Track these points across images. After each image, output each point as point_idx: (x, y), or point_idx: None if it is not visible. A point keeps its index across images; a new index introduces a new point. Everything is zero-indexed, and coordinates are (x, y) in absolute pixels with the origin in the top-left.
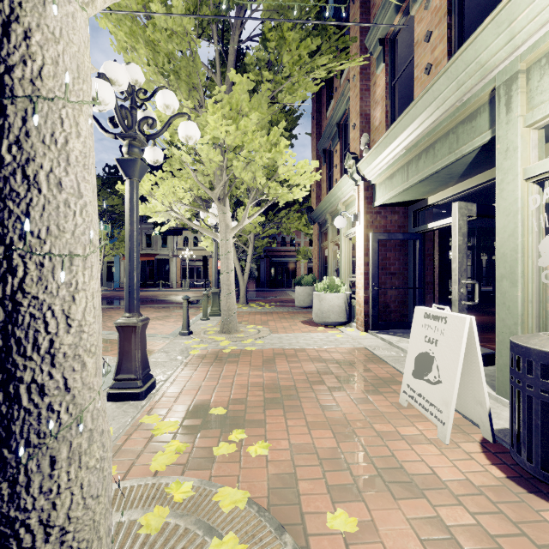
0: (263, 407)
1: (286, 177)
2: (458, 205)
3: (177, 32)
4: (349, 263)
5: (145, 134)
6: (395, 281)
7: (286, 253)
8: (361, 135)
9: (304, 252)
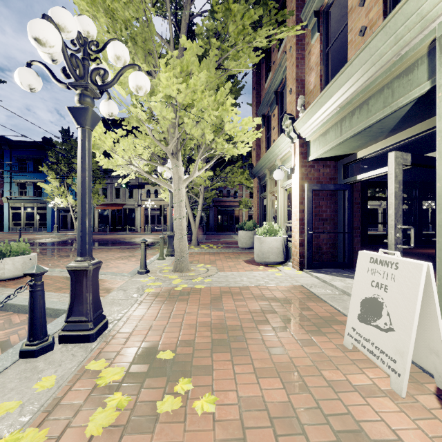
0: (211, 349)
1: (232, 134)
2: (394, 154)
3: (133, 0)
4: (285, 211)
5: (97, 84)
6: (327, 226)
7: (230, 203)
8: (297, 98)
9: (246, 202)
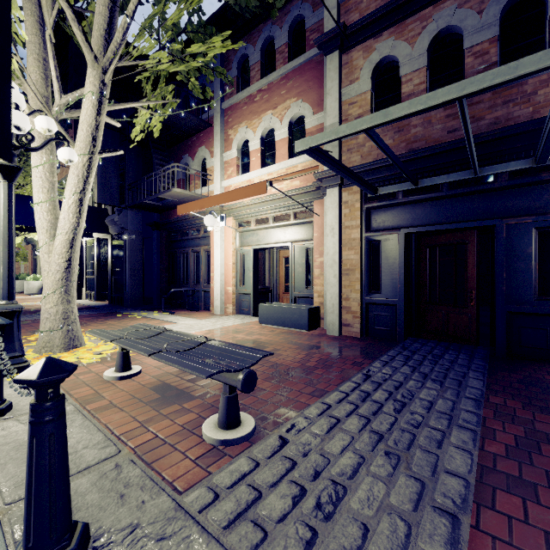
0: None
1: None
2: None
3: None
4: None
5: None
6: None
7: None
8: None
9: (25, 255)
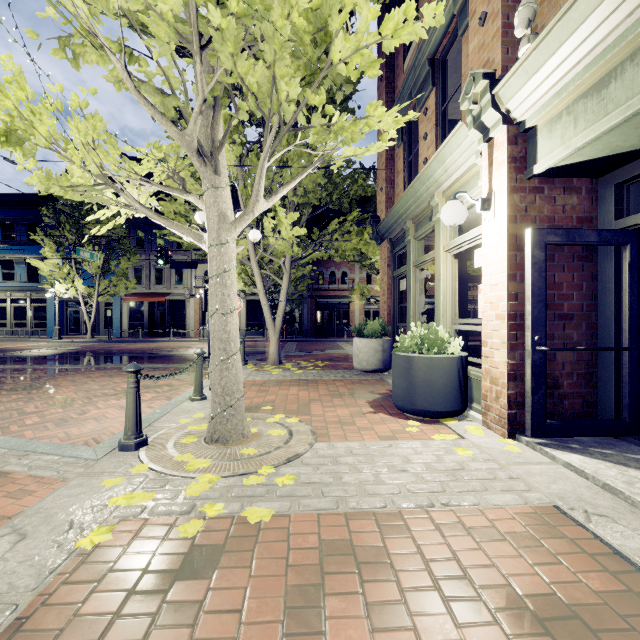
0: None
1: (352, 73)
2: None
3: None
4: (453, 299)
5: None
6: (573, 333)
7: (335, 292)
8: (504, 24)
9: (361, 290)
